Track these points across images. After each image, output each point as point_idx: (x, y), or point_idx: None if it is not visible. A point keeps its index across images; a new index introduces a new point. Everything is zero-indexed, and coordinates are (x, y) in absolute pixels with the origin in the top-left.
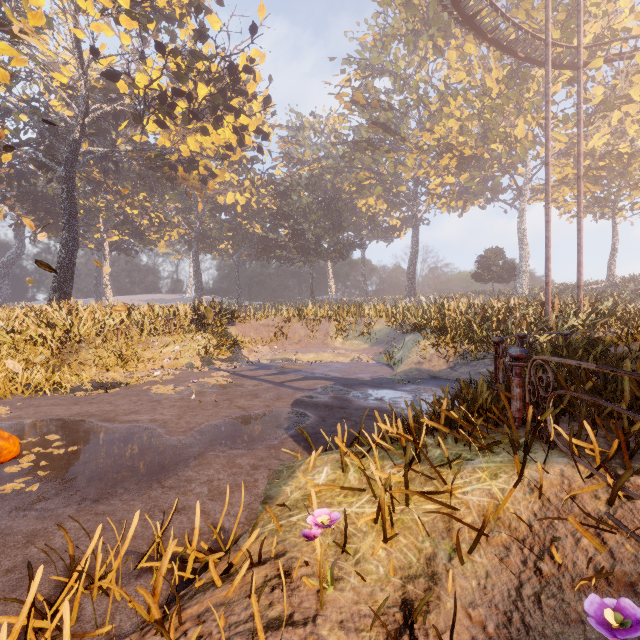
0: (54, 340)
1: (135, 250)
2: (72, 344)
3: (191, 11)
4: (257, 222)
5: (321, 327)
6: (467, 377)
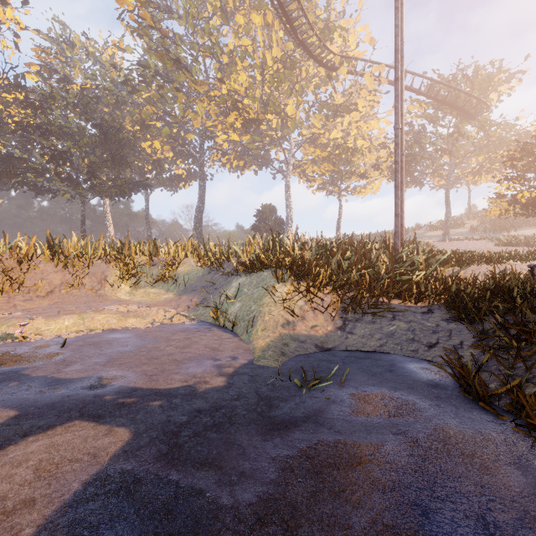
0: None
1: None
2: None
3: None
4: None
5: (93, 269)
6: (378, 343)
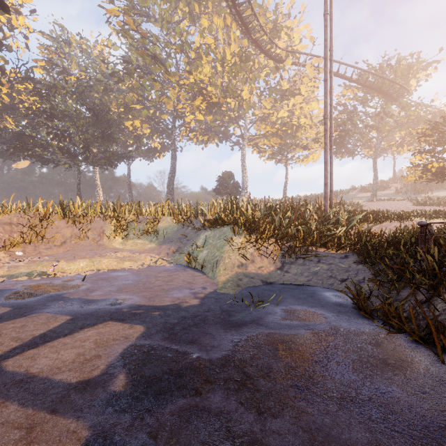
0: None
1: None
2: None
3: None
4: (10, 117)
5: (94, 225)
6: (306, 279)
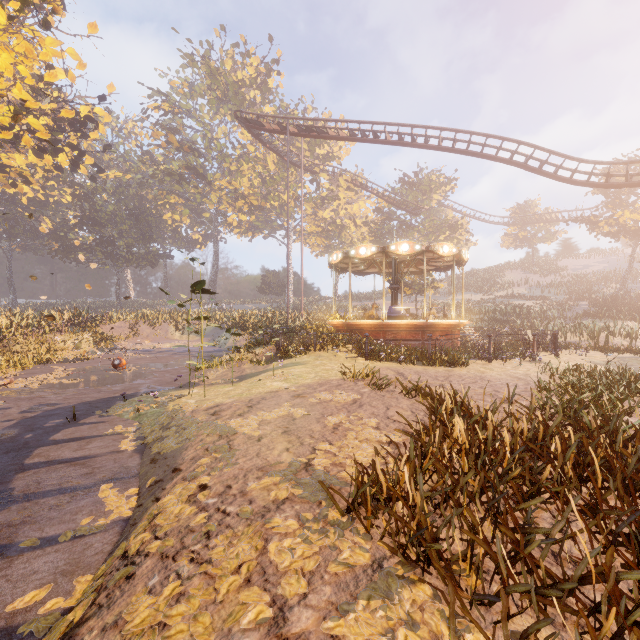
0: None
1: None
2: None
3: None
4: (45, 216)
5: (162, 327)
6: None
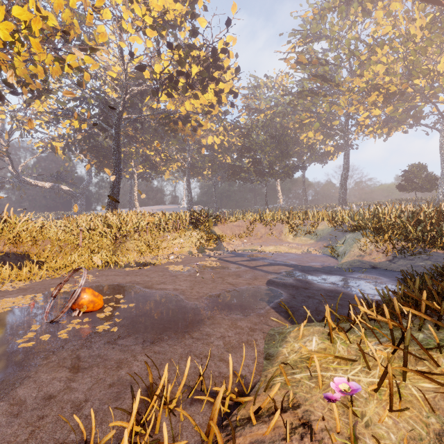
0: (112, 234)
1: (151, 178)
2: (121, 237)
3: (187, 18)
4: (228, 155)
5: (276, 227)
6: (405, 269)
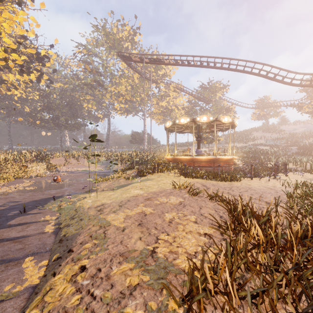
0: None
1: None
2: None
3: None
4: (26, 105)
5: (81, 160)
6: None
